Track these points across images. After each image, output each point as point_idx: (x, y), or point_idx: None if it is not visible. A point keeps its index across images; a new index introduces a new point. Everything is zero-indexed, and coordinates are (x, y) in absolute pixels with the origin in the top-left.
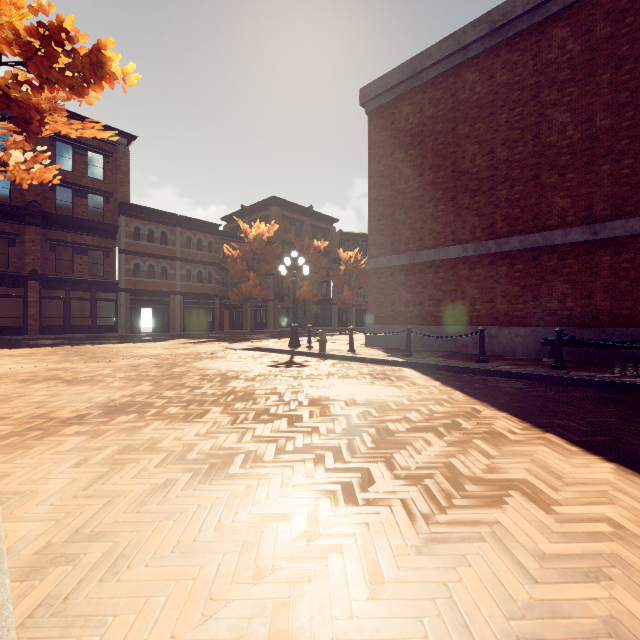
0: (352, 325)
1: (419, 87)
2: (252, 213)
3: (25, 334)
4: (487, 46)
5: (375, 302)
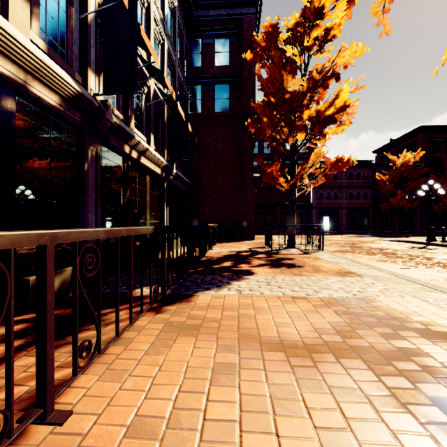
0: None
1: None
2: (399, 143)
3: (275, 230)
4: None
5: None
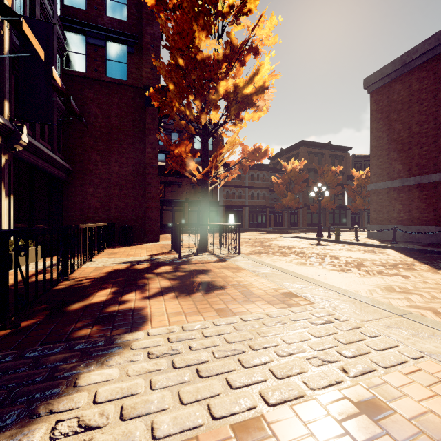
0: (364, 225)
1: (408, 72)
2: (287, 152)
3: (183, 227)
4: None
5: (375, 211)
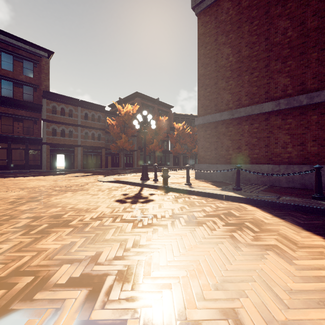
0: (181, 165)
1: None
2: (125, 102)
3: None
4: None
5: (202, 148)
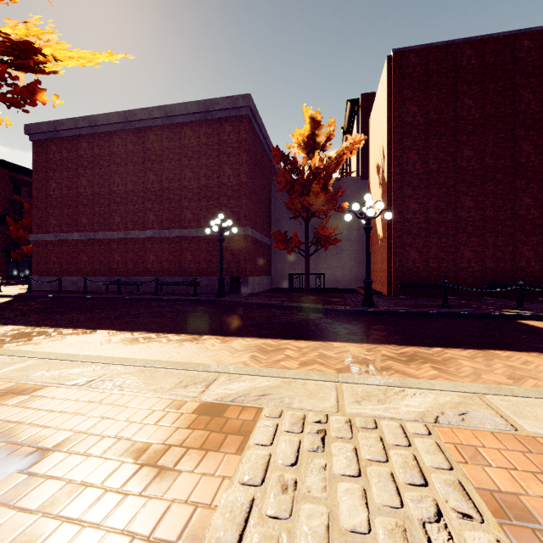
0: None
1: (60, 138)
2: None
3: None
4: (90, 132)
5: (36, 262)
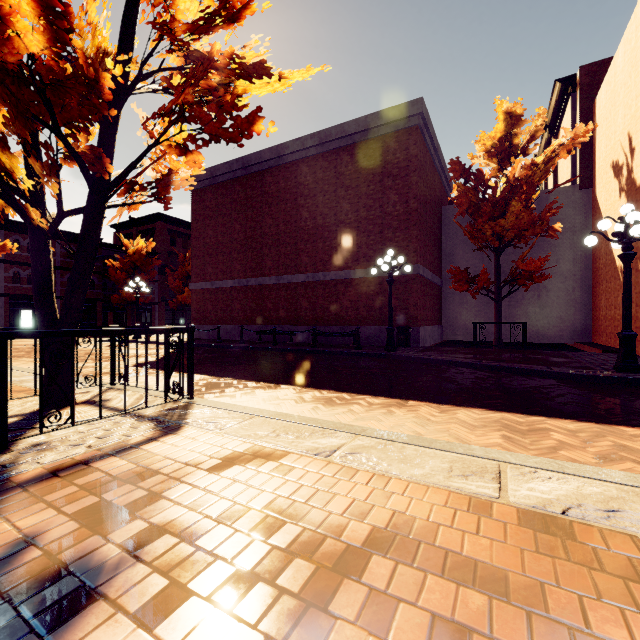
0: None
1: (216, 184)
2: (140, 224)
3: None
4: (243, 174)
5: (195, 310)
